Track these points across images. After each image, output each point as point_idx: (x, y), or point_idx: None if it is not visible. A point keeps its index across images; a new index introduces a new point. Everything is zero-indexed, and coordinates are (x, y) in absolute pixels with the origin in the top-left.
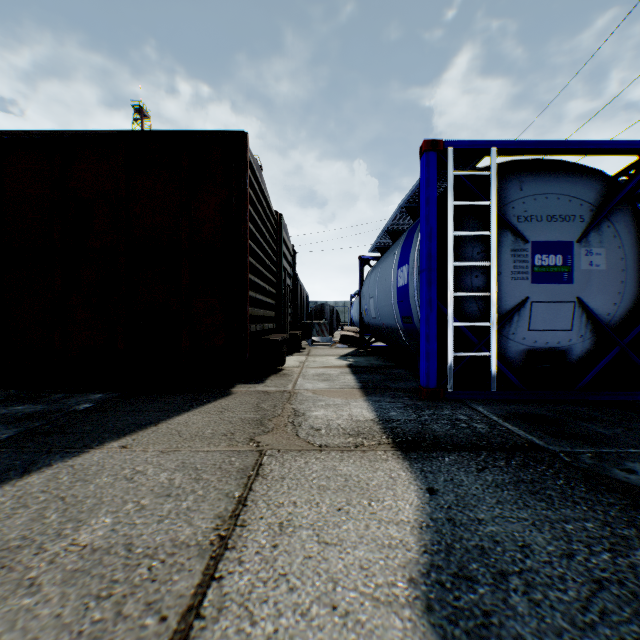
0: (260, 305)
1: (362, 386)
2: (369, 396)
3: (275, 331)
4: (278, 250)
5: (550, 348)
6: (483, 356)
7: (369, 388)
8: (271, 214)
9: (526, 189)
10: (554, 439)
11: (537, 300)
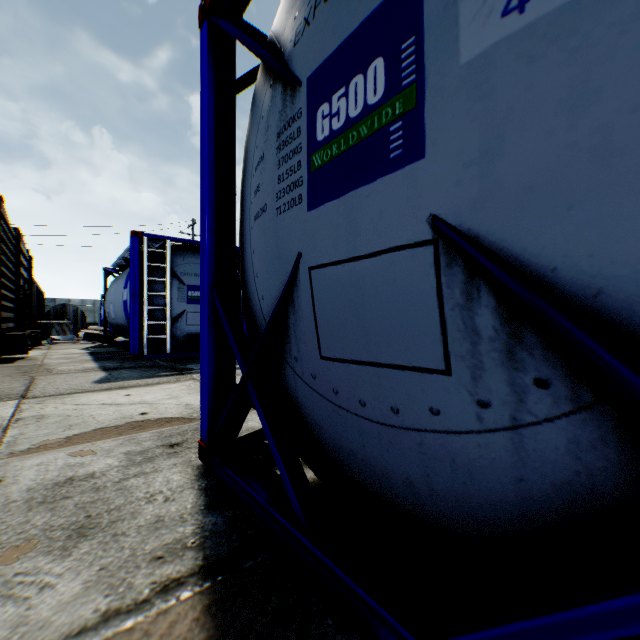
0: (5, 309)
1: (96, 359)
2: (99, 361)
3: (15, 330)
4: (18, 262)
5: (198, 333)
6: (166, 338)
7: (101, 359)
8: (12, 234)
9: (187, 260)
10: (174, 363)
11: (190, 311)
